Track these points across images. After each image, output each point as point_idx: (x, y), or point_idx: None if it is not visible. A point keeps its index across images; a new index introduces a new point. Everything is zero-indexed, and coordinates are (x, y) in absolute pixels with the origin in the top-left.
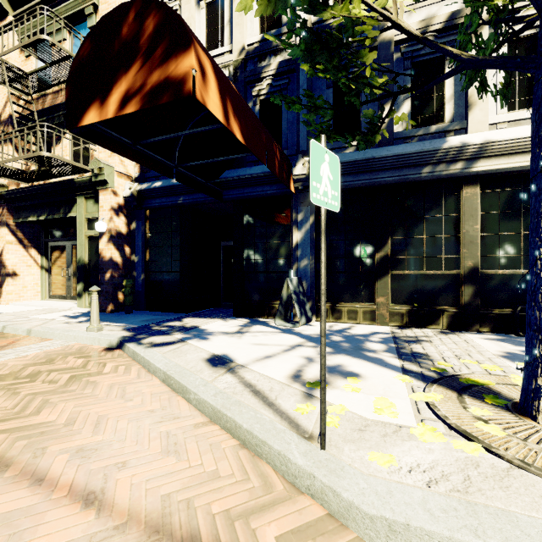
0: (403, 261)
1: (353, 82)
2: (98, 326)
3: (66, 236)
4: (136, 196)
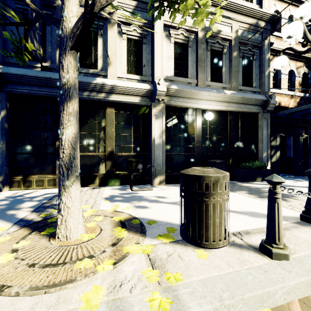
0: None
1: None
2: None
3: None
4: None
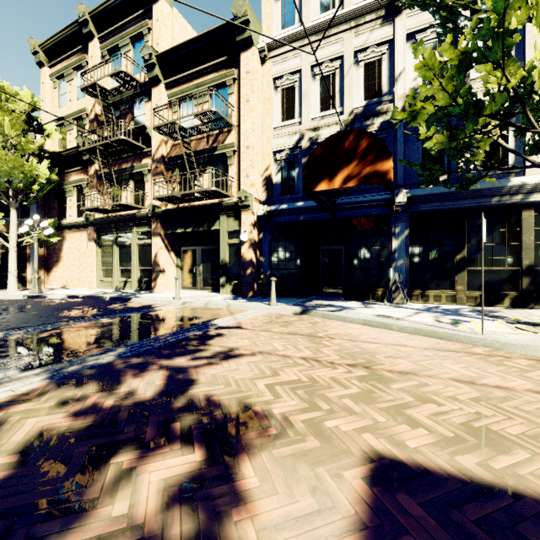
0: (476, 261)
1: (464, 162)
2: (275, 302)
3: (196, 243)
4: (266, 215)
